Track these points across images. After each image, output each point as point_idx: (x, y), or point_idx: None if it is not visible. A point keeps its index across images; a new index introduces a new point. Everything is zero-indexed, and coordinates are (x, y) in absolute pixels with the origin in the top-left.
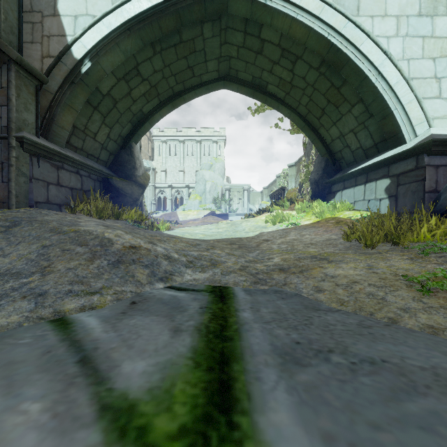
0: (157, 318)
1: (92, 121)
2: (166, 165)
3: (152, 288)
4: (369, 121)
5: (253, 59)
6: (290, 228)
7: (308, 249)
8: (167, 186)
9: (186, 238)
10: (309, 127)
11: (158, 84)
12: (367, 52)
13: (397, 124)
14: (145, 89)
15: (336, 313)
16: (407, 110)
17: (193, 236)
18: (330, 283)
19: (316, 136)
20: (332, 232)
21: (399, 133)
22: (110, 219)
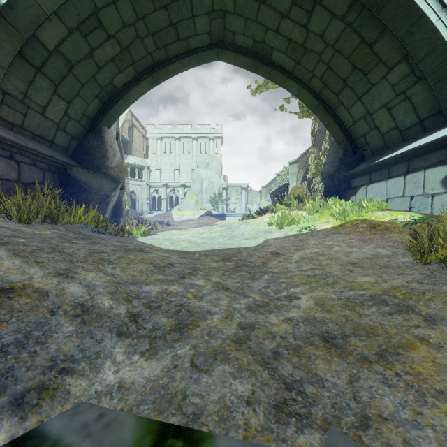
0: None
1: (36, 88)
2: (161, 163)
3: None
4: (413, 89)
5: (255, 12)
6: (304, 233)
7: (354, 277)
8: (162, 185)
9: (161, 250)
10: (323, 107)
11: (131, 45)
12: None
13: None
14: (114, 52)
15: None
16: None
17: (173, 245)
18: None
19: (332, 118)
20: (375, 243)
21: None
22: (46, 223)
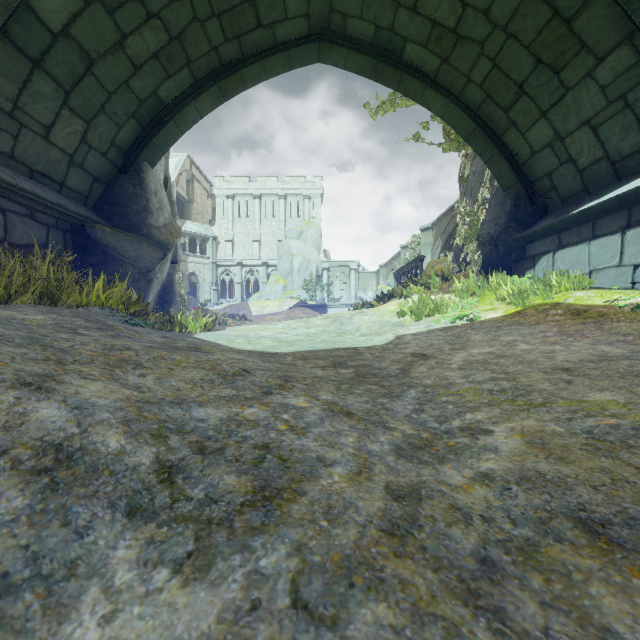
0: None
1: (33, 94)
2: (233, 232)
3: None
4: None
5: None
6: (458, 325)
7: (580, 393)
8: (234, 264)
9: (231, 350)
10: (483, 131)
11: (184, 33)
12: None
13: None
14: (158, 42)
15: None
16: None
17: (251, 344)
18: None
19: (496, 149)
20: (591, 337)
21: None
22: (42, 305)
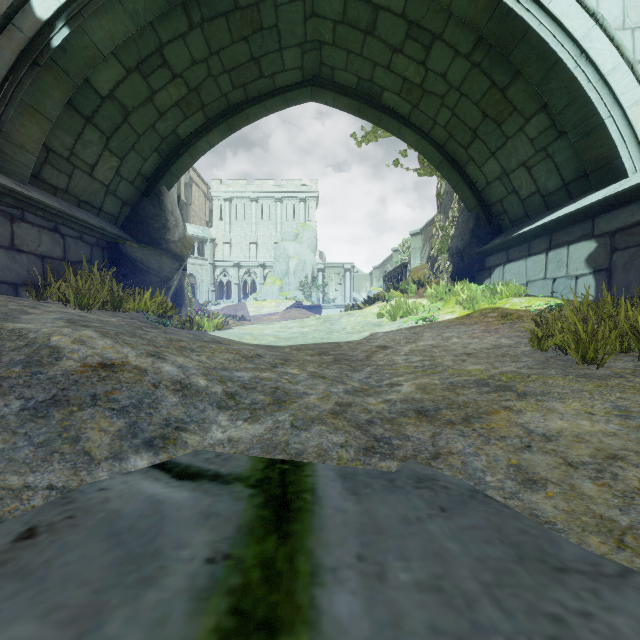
0: (31, 639)
1: (84, 142)
2: (231, 234)
3: (116, 472)
4: (555, 145)
5: (360, 44)
6: (421, 325)
7: (464, 366)
8: (232, 265)
9: (244, 343)
10: (449, 163)
11: (201, 86)
12: (560, 15)
13: (612, 144)
14: (179, 94)
15: (629, 589)
16: (631, 118)
17: (257, 339)
18: (549, 456)
19: (460, 178)
20: (500, 334)
21: (615, 159)
22: (105, 310)
